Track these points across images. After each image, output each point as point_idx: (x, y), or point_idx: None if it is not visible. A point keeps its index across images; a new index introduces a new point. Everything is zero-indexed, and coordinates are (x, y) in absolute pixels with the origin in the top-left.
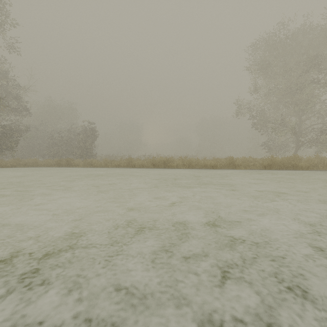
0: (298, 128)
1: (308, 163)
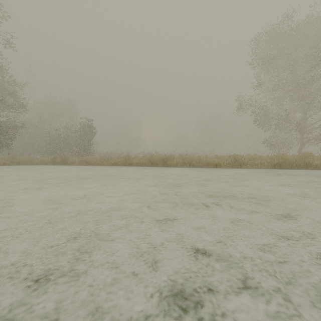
0: (303, 124)
1: None
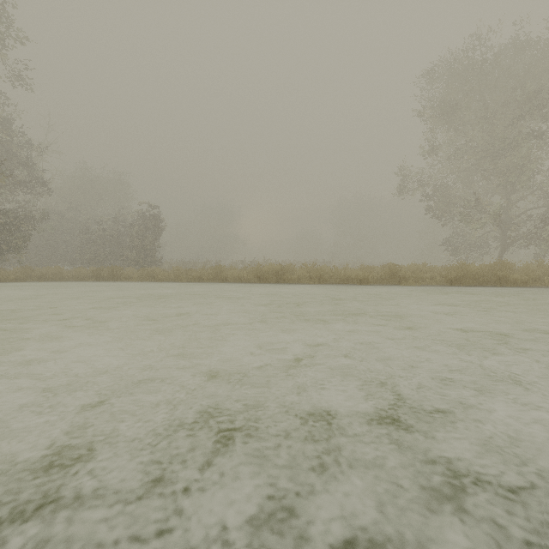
0: (505, 215)
1: (526, 274)
